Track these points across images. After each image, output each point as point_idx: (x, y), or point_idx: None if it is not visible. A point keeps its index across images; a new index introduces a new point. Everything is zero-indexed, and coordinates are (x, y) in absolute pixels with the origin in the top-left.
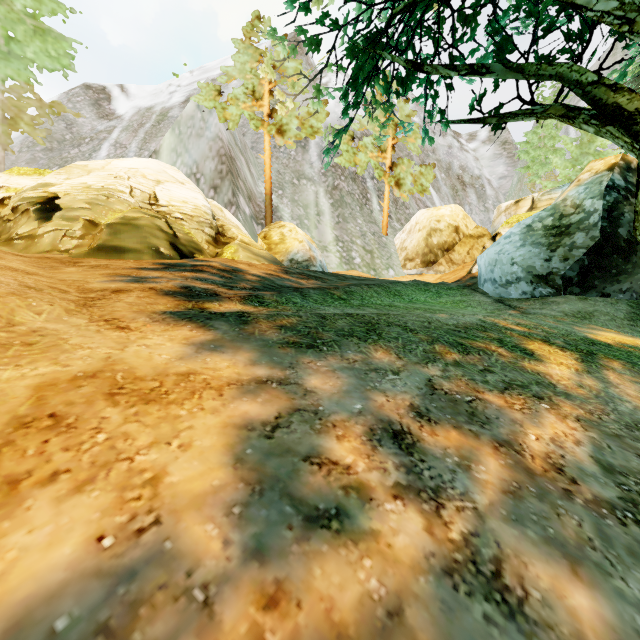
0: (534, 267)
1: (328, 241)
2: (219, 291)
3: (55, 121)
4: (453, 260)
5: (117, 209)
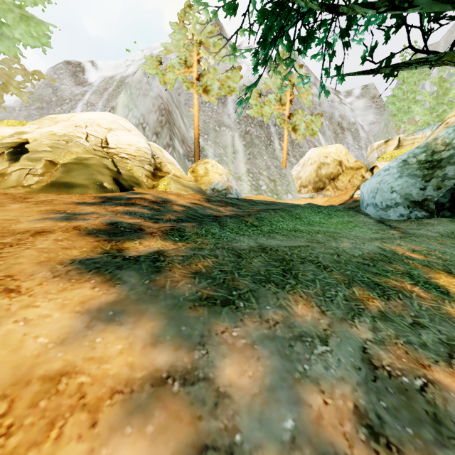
0: (411, 194)
1: (241, 173)
2: (144, 225)
3: (45, 88)
4: (337, 187)
5: (74, 151)
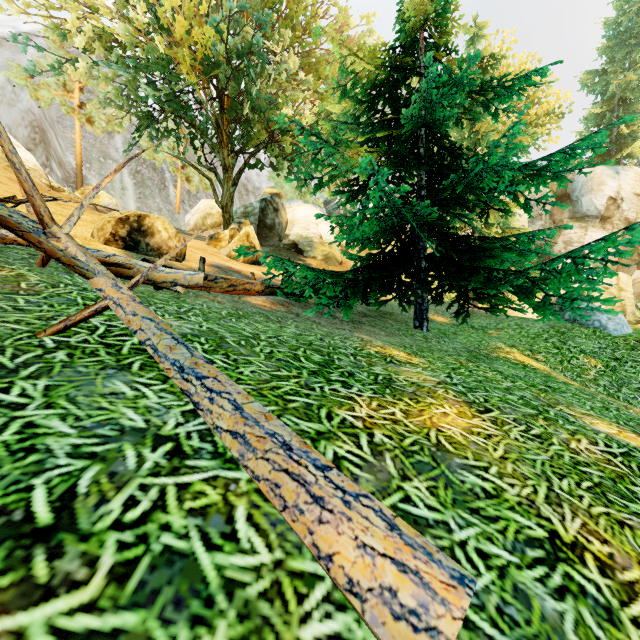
0: None
1: (131, 209)
2: None
3: None
4: None
5: None
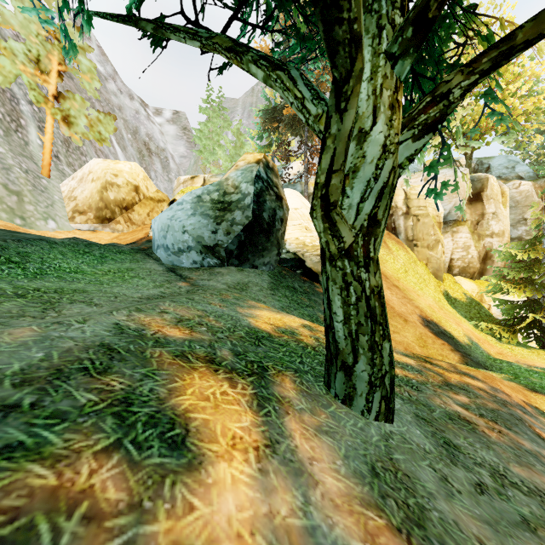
0: (203, 237)
1: None
2: None
3: None
4: (133, 220)
5: None
